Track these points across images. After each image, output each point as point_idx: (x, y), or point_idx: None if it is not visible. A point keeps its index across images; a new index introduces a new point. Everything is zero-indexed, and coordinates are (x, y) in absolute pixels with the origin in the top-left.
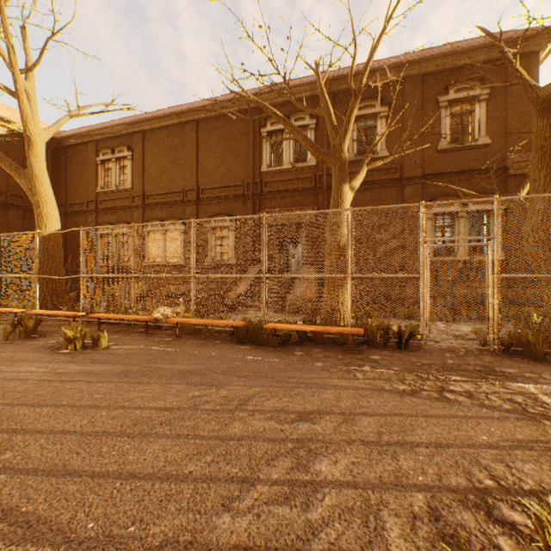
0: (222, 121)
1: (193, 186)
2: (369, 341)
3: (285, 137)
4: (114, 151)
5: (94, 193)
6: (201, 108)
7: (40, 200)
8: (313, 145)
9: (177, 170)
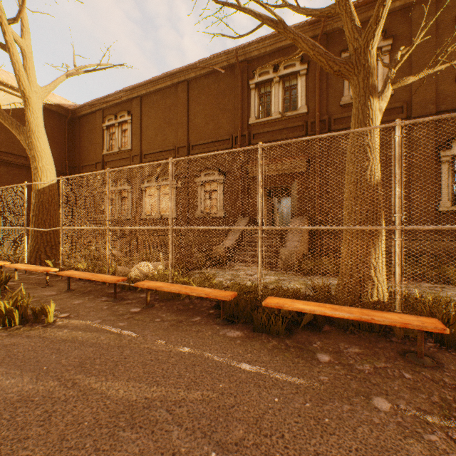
0: (211, 79)
1: (184, 143)
2: (438, 335)
3: (273, 87)
4: (117, 116)
5: (101, 155)
6: (191, 67)
7: (36, 154)
8: (325, 52)
9: (170, 129)
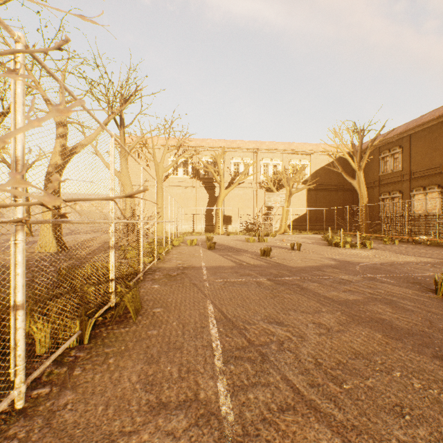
0: None
1: None
2: None
3: None
4: (389, 150)
5: (377, 176)
6: None
7: (361, 191)
8: None
9: (435, 153)
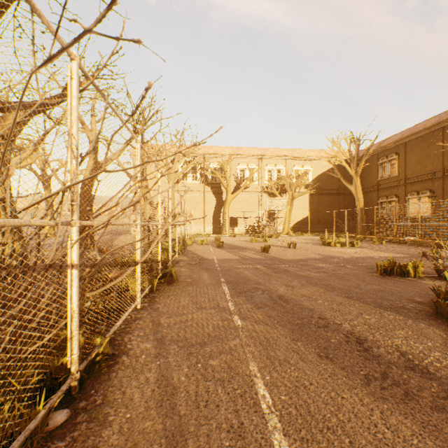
0: None
1: (438, 169)
2: None
3: None
4: (387, 156)
5: (375, 181)
6: (444, 120)
7: (358, 196)
8: None
9: (427, 160)
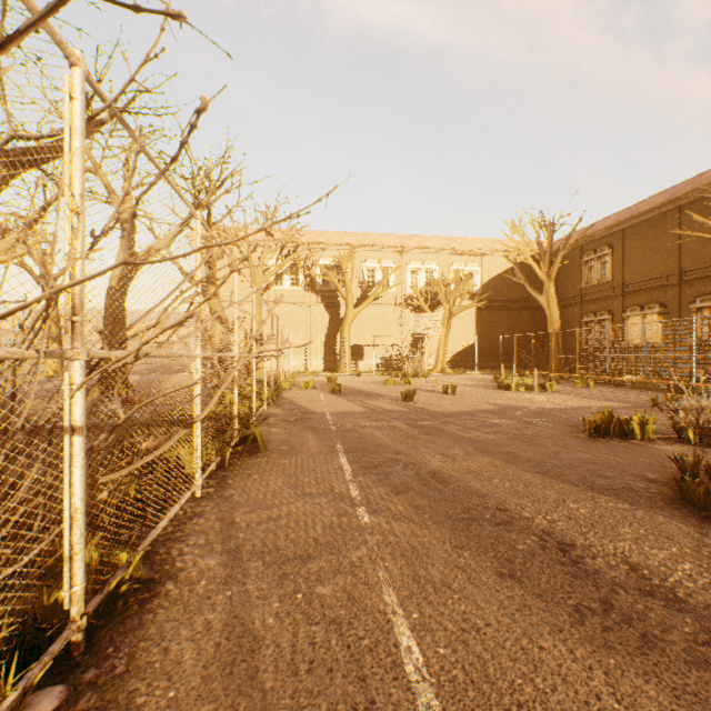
0: (709, 200)
1: (673, 270)
2: None
3: None
4: (595, 251)
5: (578, 288)
6: (681, 196)
7: (551, 312)
8: None
9: (656, 257)
